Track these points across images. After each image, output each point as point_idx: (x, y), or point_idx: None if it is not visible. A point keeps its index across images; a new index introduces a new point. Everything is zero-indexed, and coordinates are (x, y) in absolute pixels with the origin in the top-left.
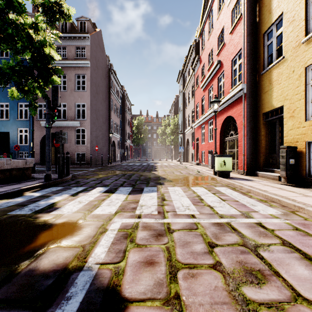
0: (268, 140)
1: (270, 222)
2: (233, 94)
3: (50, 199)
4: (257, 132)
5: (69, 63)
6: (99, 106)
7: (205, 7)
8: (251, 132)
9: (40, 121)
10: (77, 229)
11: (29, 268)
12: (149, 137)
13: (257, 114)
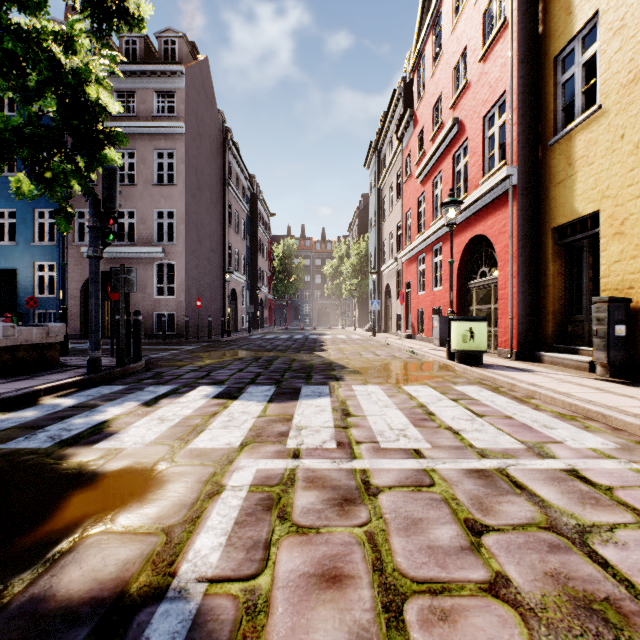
0: (564, 286)
1: (598, 467)
2: (487, 189)
3: (96, 412)
4: (539, 269)
5: (141, 126)
6: (204, 216)
7: (425, 8)
8: (528, 268)
9: (81, 247)
10: (155, 487)
11: (30, 594)
12: (306, 281)
13: (540, 231)
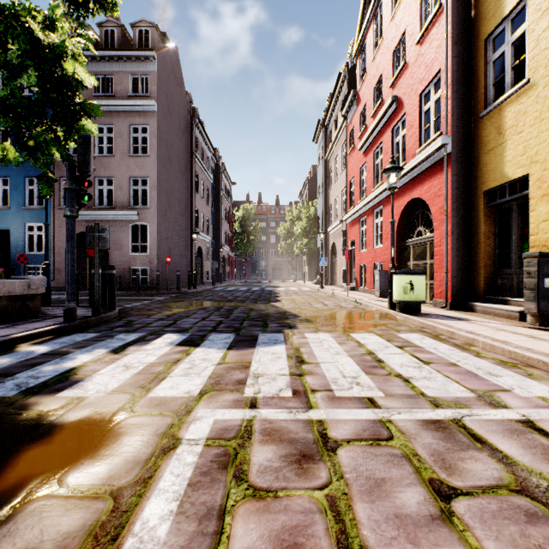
0: (494, 243)
1: None
2: (424, 157)
3: (66, 359)
4: (471, 228)
5: (118, 105)
6: (174, 184)
7: (367, 0)
8: (461, 227)
9: None
10: (110, 440)
11: None
12: (263, 240)
13: (472, 194)
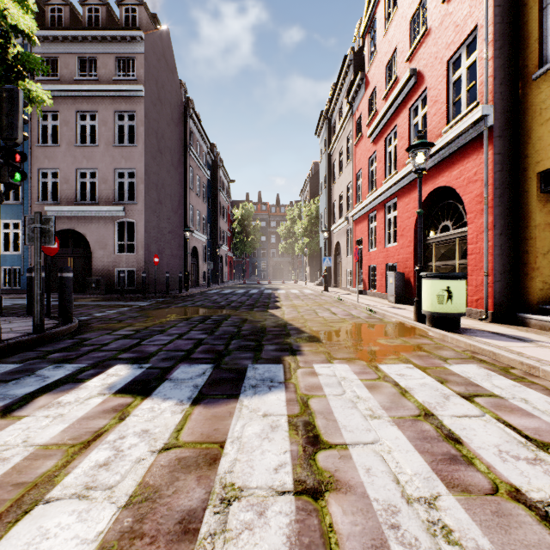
0: None
1: None
2: (455, 134)
3: None
4: (518, 220)
5: (102, 89)
6: (165, 178)
7: None
8: (506, 219)
9: (44, 206)
10: None
11: None
12: (263, 240)
13: (520, 177)
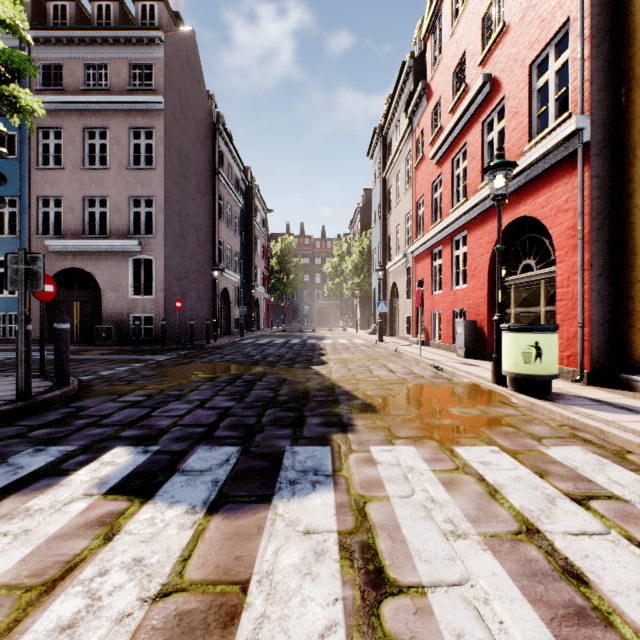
0: None
1: None
2: (541, 153)
3: None
4: (621, 259)
5: (114, 101)
6: (189, 206)
7: None
8: (605, 257)
9: (45, 240)
10: None
11: None
12: (306, 280)
13: (623, 205)
